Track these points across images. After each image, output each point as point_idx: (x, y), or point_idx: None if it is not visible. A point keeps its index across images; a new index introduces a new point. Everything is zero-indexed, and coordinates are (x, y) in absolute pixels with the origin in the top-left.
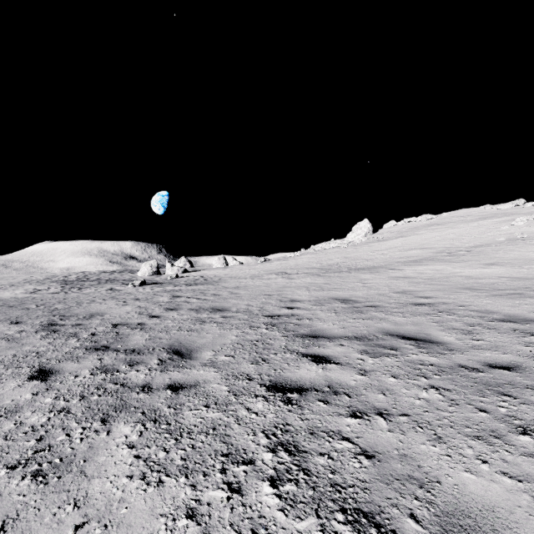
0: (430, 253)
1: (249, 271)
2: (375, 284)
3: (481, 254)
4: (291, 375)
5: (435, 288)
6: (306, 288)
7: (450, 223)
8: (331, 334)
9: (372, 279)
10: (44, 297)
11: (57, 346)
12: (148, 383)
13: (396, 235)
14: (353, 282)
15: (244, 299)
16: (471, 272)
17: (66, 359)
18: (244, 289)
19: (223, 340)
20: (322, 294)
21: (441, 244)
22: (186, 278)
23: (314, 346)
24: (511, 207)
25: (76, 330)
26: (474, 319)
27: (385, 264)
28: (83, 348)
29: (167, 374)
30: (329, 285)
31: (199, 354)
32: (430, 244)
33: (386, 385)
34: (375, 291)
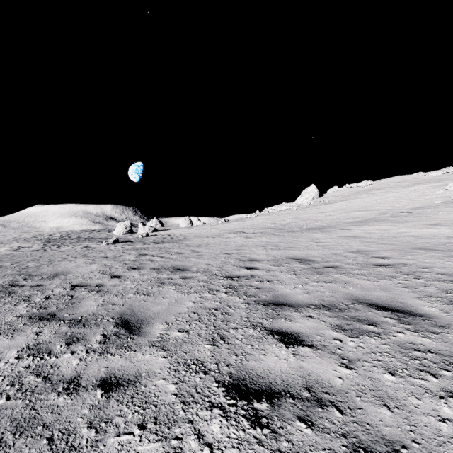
0: (374, 214)
1: (210, 230)
2: (328, 243)
3: (422, 215)
4: (256, 366)
5: (389, 247)
6: (263, 247)
7: (388, 188)
8: (296, 301)
9: (324, 239)
10: (23, 254)
11: (2, 313)
12: (78, 375)
13: (340, 199)
14: (306, 241)
15: (205, 258)
16: (418, 232)
17: (1, 332)
18: (205, 247)
19: (179, 308)
20: (279, 253)
21: (383, 207)
22: (155, 236)
23: (280, 318)
24: (442, 174)
25: (32, 293)
26: (446, 283)
27: (333, 225)
28: (28, 316)
29: (105, 359)
30: (285, 244)
31: (150, 327)
32: (373, 207)
33: (385, 387)
34: (330, 251)
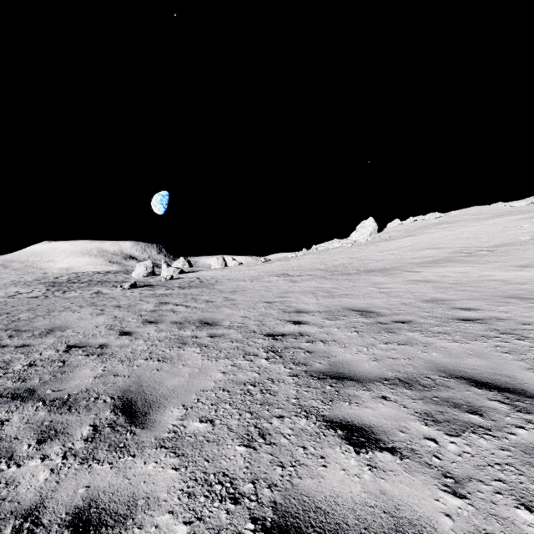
0: (447, 253)
1: (248, 272)
2: (394, 289)
3: (506, 254)
4: (314, 488)
5: (472, 295)
6: (313, 293)
7: (461, 221)
8: (361, 372)
9: (388, 283)
10: (18, 302)
11: None
12: (42, 502)
13: (404, 234)
14: (366, 286)
15: (241, 309)
16: (505, 275)
17: None
18: (241, 294)
19: (203, 382)
20: (333, 302)
21: (457, 244)
22: (181, 279)
23: (342, 400)
24: (526, 204)
25: (13, 356)
26: None
27: (397, 266)
28: None
29: (88, 470)
30: (339, 290)
31: (161, 413)
32: (444, 244)
33: None
34: (398, 299)
